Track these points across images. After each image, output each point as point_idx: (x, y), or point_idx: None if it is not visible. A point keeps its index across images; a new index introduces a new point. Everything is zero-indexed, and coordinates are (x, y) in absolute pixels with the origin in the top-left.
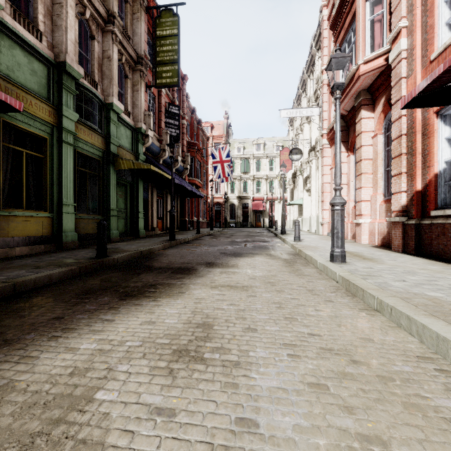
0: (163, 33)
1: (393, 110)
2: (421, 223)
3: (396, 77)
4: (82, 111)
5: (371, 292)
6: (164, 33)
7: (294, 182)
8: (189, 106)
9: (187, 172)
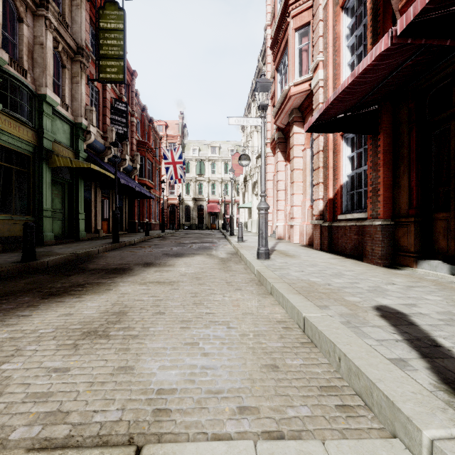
0: (107, 26)
1: None
2: (332, 225)
3: (316, 102)
4: (7, 99)
5: (269, 280)
6: (108, 26)
7: (245, 186)
8: (140, 104)
9: (136, 172)
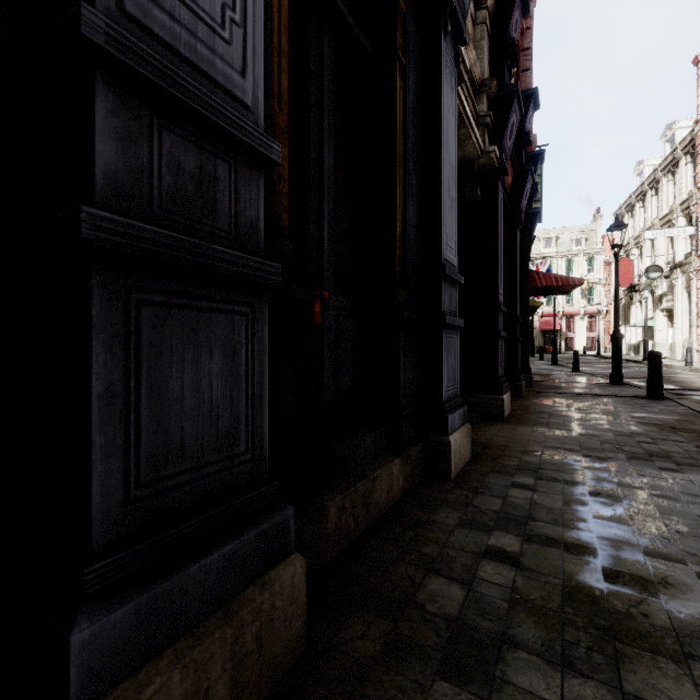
0: None
1: None
2: None
3: None
4: None
5: None
6: None
7: (631, 297)
8: None
9: None
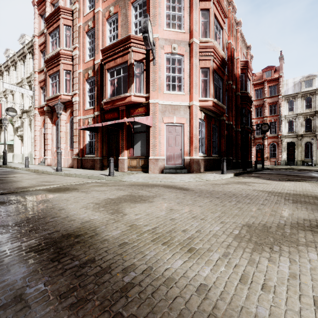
0: None
1: (74, 119)
2: (82, 159)
3: (75, 108)
4: None
5: (74, 174)
6: None
7: (1, 126)
8: None
9: None
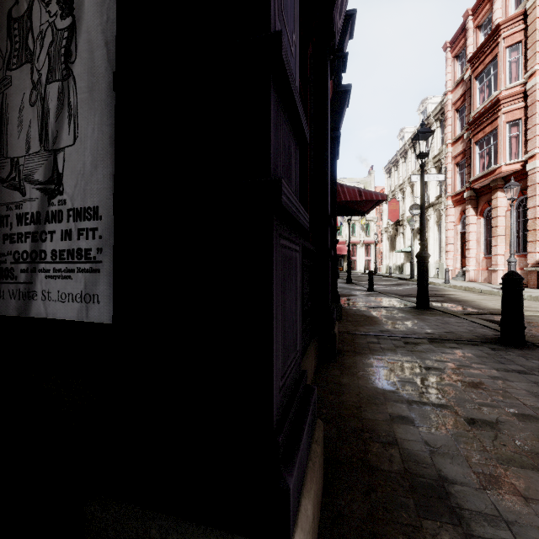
0: None
1: (529, 201)
2: None
3: (531, 182)
4: None
5: None
6: None
7: (397, 229)
8: None
9: None
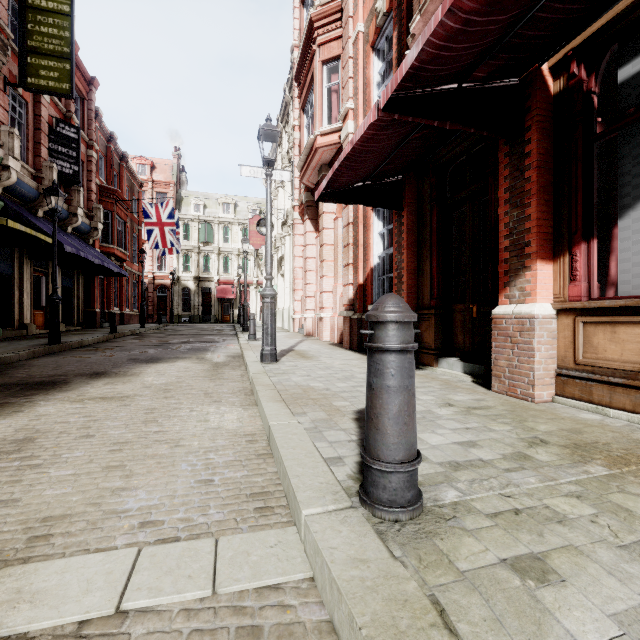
0: (40, 3)
1: None
2: (362, 318)
3: None
4: None
5: (257, 388)
6: (43, 4)
7: None
8: (103, 129)
9: (97, 234)
